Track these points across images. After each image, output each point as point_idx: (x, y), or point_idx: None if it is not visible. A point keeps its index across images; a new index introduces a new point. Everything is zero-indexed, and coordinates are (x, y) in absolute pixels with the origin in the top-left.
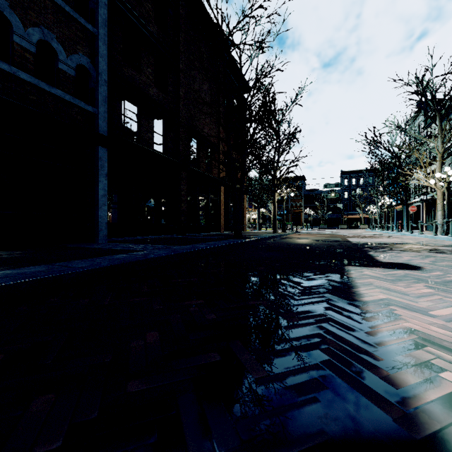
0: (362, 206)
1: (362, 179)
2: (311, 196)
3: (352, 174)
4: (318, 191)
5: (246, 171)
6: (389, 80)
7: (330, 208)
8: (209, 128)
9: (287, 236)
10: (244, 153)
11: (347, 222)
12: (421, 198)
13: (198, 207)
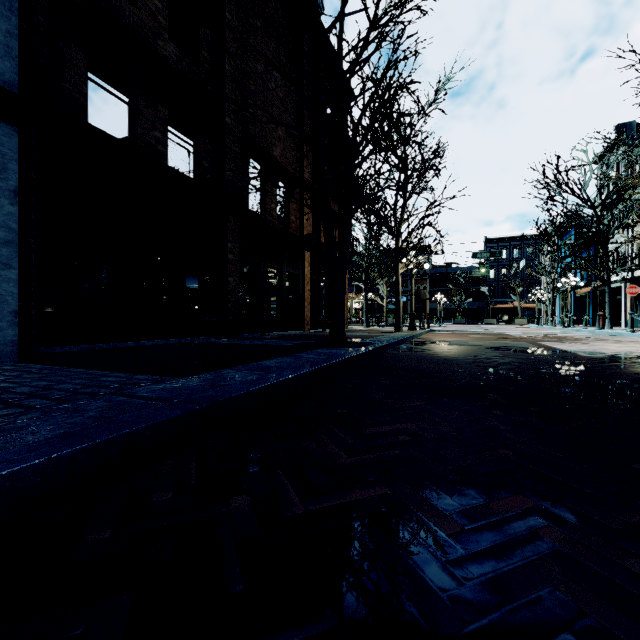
0: (519, 290)
1: (517, 250)
2: (441, 276)
3: (502, 242)
4: (452, 268)
5: (355, 207)
6: (609, 56)
7: (468, 294)
8: (283, 148)
9: (424, 339)
10: (350, 164)
11: (495, 315)
12: (622, 275)
13: (262, 286)
